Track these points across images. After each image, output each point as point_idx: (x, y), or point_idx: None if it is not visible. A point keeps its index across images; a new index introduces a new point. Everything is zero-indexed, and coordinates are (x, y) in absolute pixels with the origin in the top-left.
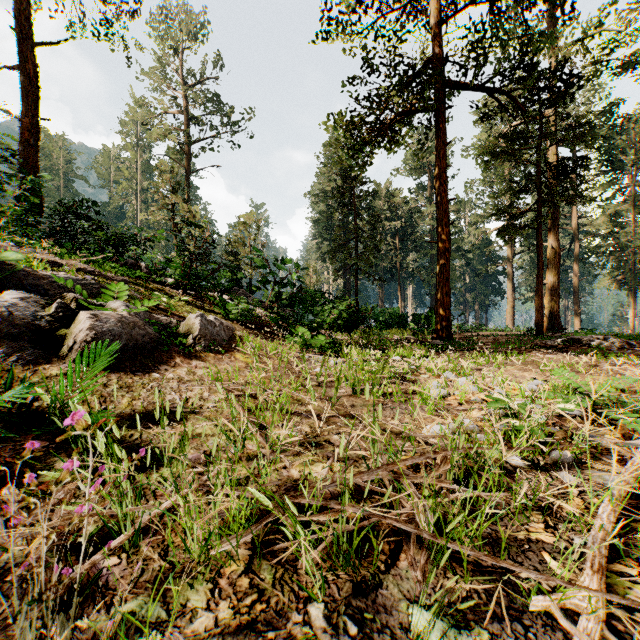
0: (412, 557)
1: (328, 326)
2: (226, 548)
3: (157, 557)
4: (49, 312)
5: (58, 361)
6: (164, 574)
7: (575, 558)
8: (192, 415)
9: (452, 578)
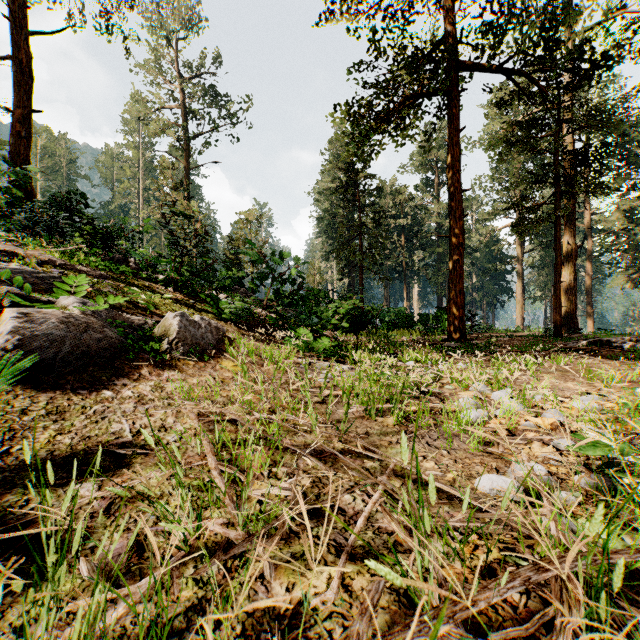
0: None
1: (333, 327)
2: None
3: None
4: None
5: None
6: None
7: None
8: (139, 458)
9: None
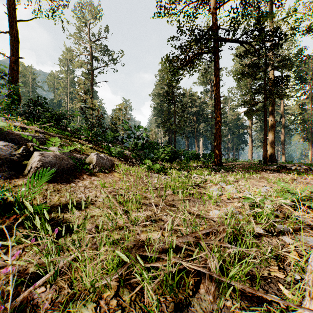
0: (207, 287)
1: (161, 159)
2: (104, 282)
3: (66, 286)
4: (19, 152)
5: (22, 177)
6: (69, 297)
7: (297, 287)
8: (91, 205)
9: (230, 300)
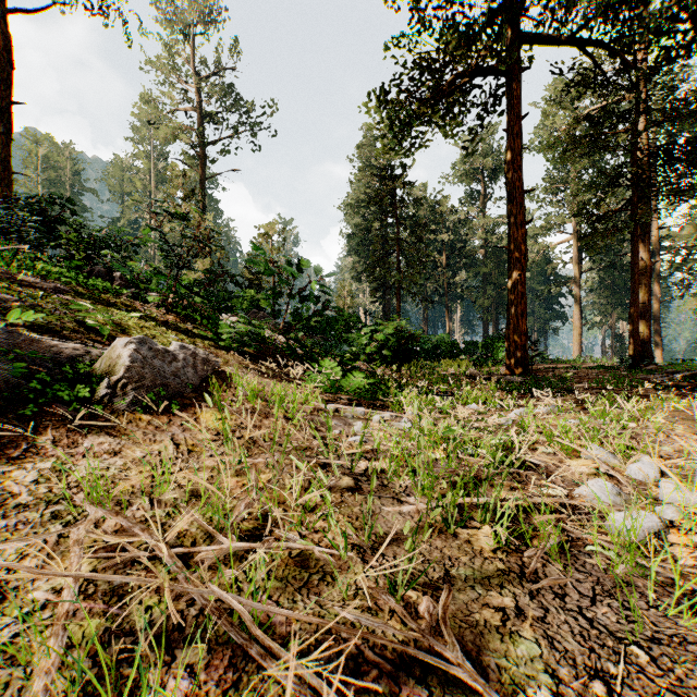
0: None
1: (368, 358)
2: None
3: None
4: None
5: None
6: None
7: None
8: None
9: None
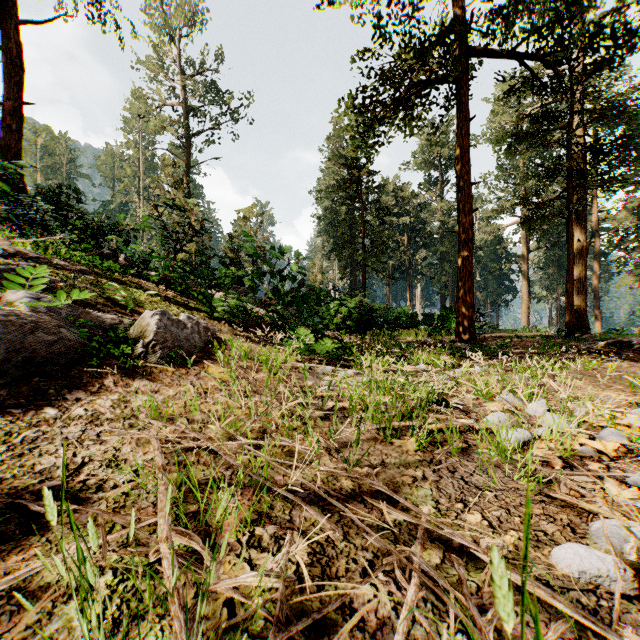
0: None
1: (336, 327)
2: None
3: None
4: None
5: None
6: None
7: None
8: (65, 514)
9: None
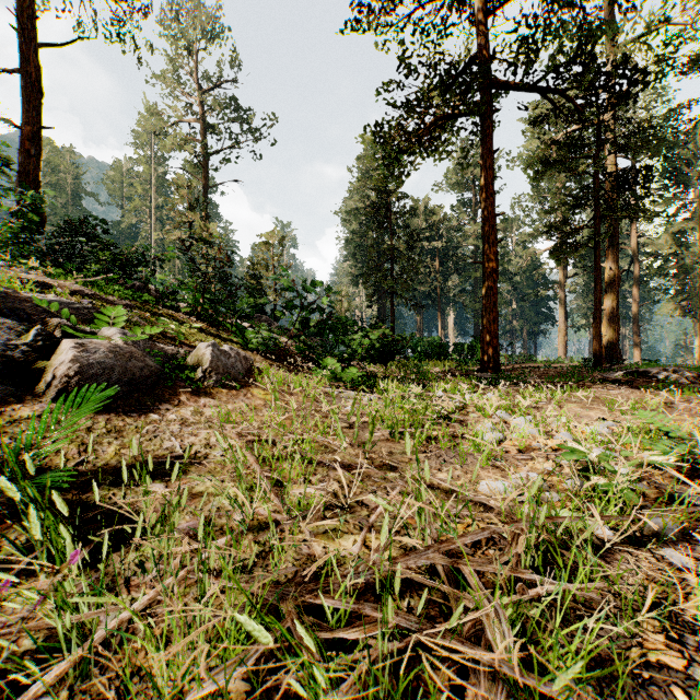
0: (484, 696)
1: (361, 357)
2: (210, 689)
3: (113, 695)
4: (27, 341)
5: (33, 400)
6: None
7: None
8: (193, 467)
9: None
